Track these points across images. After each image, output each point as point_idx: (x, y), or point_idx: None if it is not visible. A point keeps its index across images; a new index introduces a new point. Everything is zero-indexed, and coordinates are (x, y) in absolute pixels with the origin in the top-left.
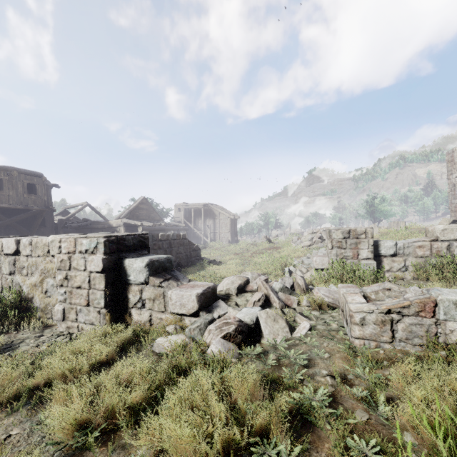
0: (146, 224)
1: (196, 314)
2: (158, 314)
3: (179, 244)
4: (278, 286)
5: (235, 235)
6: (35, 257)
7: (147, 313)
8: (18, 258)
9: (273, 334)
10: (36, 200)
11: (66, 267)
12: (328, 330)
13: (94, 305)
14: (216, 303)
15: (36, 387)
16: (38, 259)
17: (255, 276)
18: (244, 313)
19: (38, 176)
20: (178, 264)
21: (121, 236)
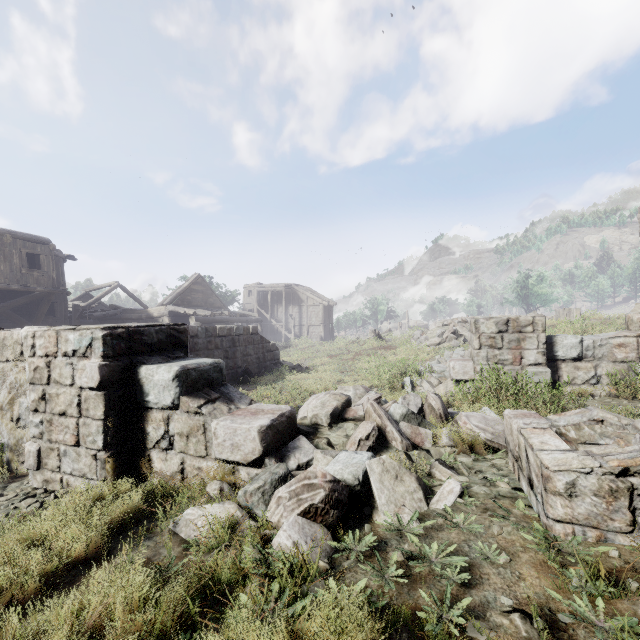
0: (201, 313)
1: (258, 463)
2: (195, 461)
3: (247, 342)
4: (398, 411)
5: (330, 329)
6: (2, 362)
7: (177, 459)
8: None
9: (394, 504)
10: (39, 277)
11: (42, 379)
12: (495, 496)
13: (87, 444)
14: (293, 441)
15: None
16: (5, 366)
17: (360, 393)
18: (342, 462)
19: (43, 242)
20: (245, 371)
21: (135, 328)
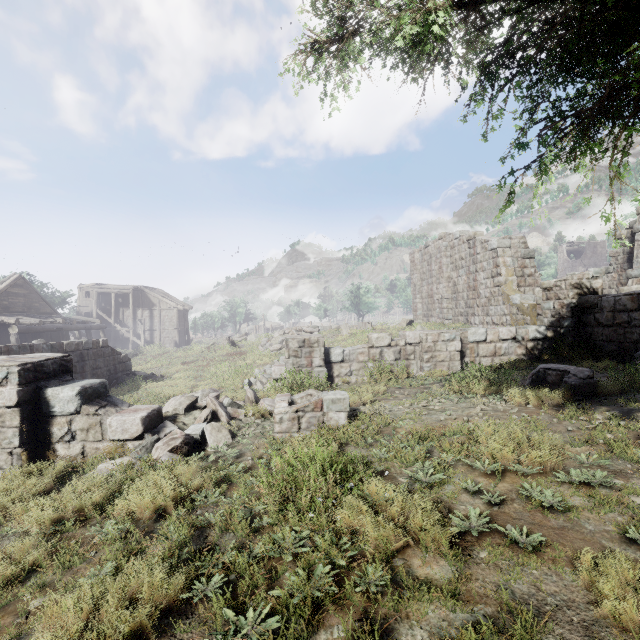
0: (25, 321)
1: (140, 437)
2: (94, 444)
3: (97, 355)
4: (227, 401)
5: (185, 333)
6: None
7: (79, 446)
8: None
9: (217, 442)
10: None
11: None
12: (263, 432)
13: (3, 446)
14: (162, 424)
15: None
16: None
17: (206, 393)
18: (191, 428)
19: None
20: None
21: (38, 362)
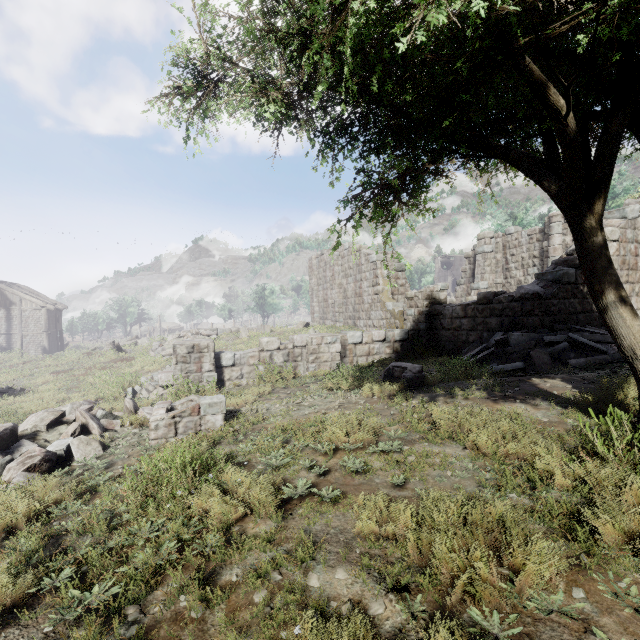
0: None
1: None
2: None
3: None
4: (100, 413)
5: (57, 337)
6: None
7: None
8: None
9: (85, 456)
10: None
11: None
12: (139, 440)
13: None
14: (17, 443)
15: None
16: None
17: (76, 406)
18: (54, 445)
19: None
20: None
21: None
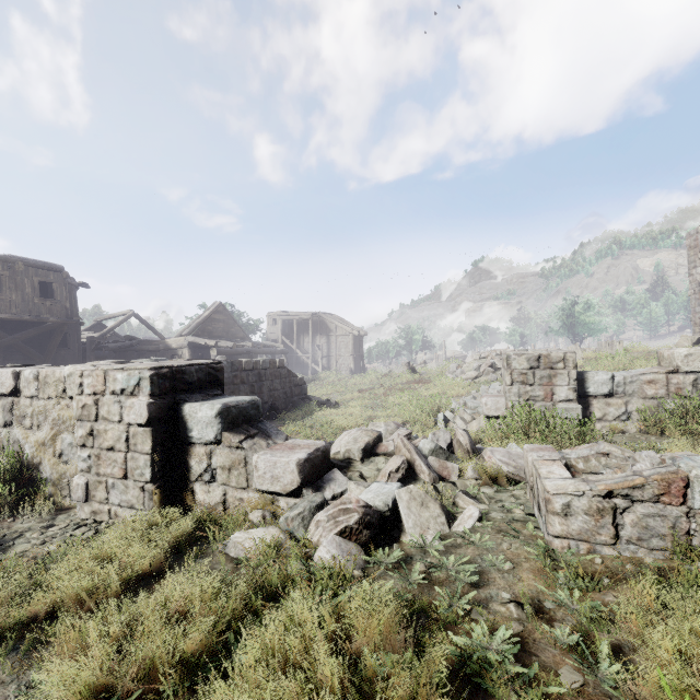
0: (222, 344)
1: (296, 493)
2: (237, 492)
3: (274, 376)
4: (427, 447)
5: (360, 360)
6: (43, 399)
7: (219, 491)
8: (17, 401)
9: (420, 527)
10: (52, 307)
11: (90, 416)
12: (509, 520)
13: (135, 477)
14: (328, 474)
15: (32, 618)
16: (48, 403)
17: (391, 429)
18: (374, 491)
19: (56, 270)
20: (271, 407)
21: (178, 367)
